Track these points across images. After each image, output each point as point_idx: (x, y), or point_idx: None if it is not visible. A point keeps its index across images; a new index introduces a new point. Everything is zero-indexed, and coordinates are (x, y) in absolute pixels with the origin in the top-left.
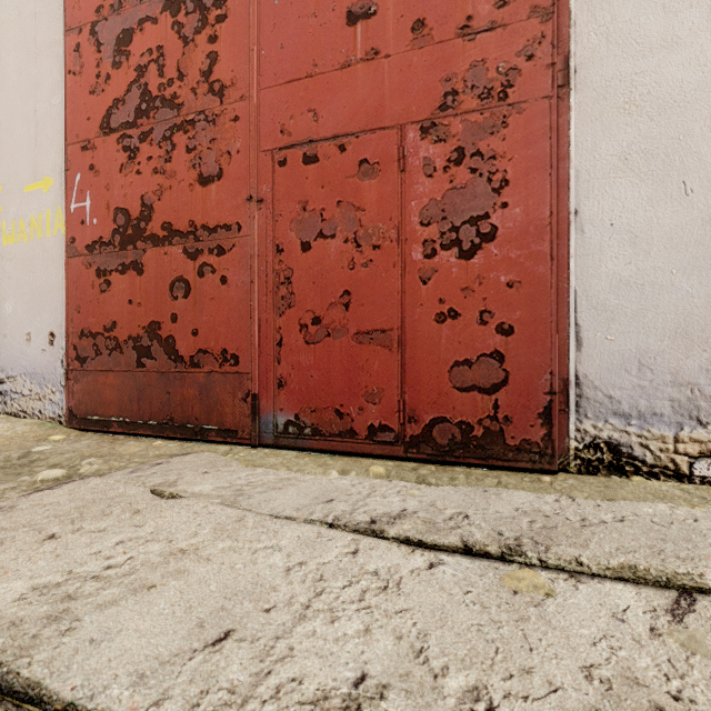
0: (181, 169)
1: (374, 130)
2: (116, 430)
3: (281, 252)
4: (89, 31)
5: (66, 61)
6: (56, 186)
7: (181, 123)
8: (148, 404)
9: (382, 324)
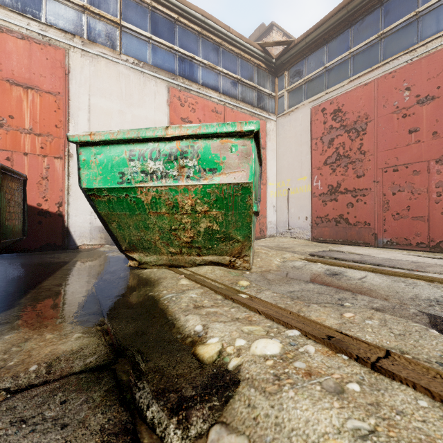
0: (350, 174)
1: (418, 162)
2: (328, 242)
3: (385, 195)
4: (319, 139)
5: (312, 147)
6: (307, 179)
7: (350, 162)
8: (339, 236)
9: (421, 215)
